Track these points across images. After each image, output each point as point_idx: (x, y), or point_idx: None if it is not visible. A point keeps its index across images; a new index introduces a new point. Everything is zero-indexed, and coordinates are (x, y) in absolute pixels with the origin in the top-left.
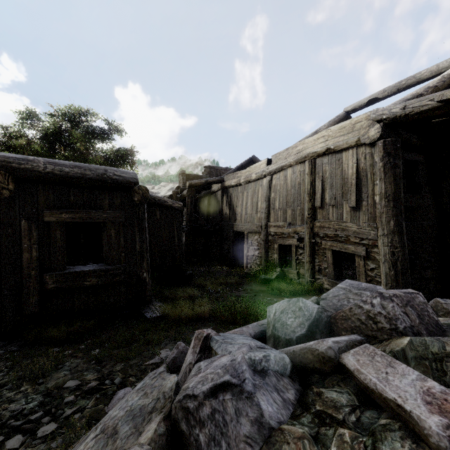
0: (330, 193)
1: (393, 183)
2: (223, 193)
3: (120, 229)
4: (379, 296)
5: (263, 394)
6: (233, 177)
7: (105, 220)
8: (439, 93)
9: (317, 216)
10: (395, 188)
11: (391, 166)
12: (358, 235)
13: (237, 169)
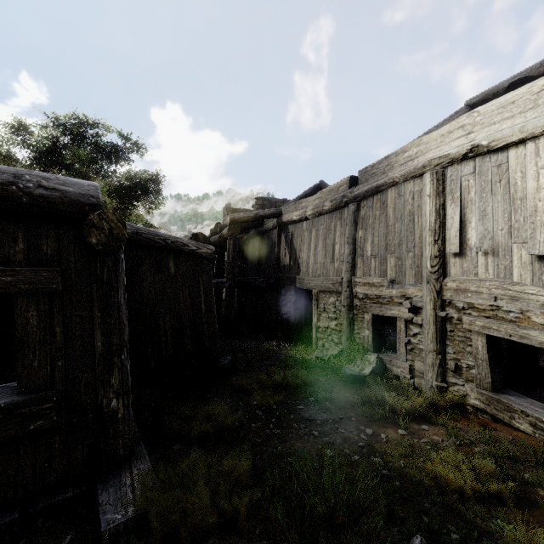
0: (481, 227)
1: None
2: (280, 231)
3: (54, 307)
4: None
5: None
6: (295, 208)
7: (7, 290)
8: None
9: (450, 269)
10: None
11: None
12: None
13: (299, 199)
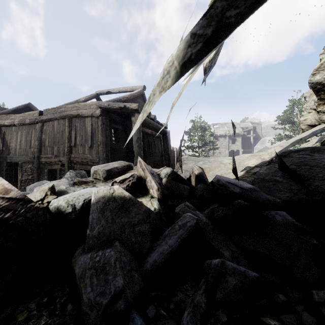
0: (79, 138)
1: (105, 137)
2: None
3: None
4: (69, 171)
5: None
6: (7, 118)
7: None
8: (119, 103)
9: (73, 151)
10: (106, 139)
11: (105, 129)
12: (92, 161)
13: (11, 110)
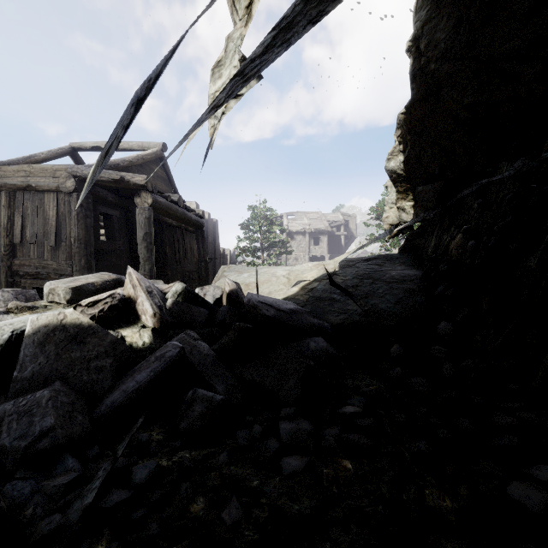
0: (32, 230)
1: (85, 230)
2: None
3: None
4: (2, 291)
5: None
6: None
7: None
8: (112, 172)
9: (17, 253)
10: (86, 234)
11: (84, 216)
12: (58, 272)
13: None
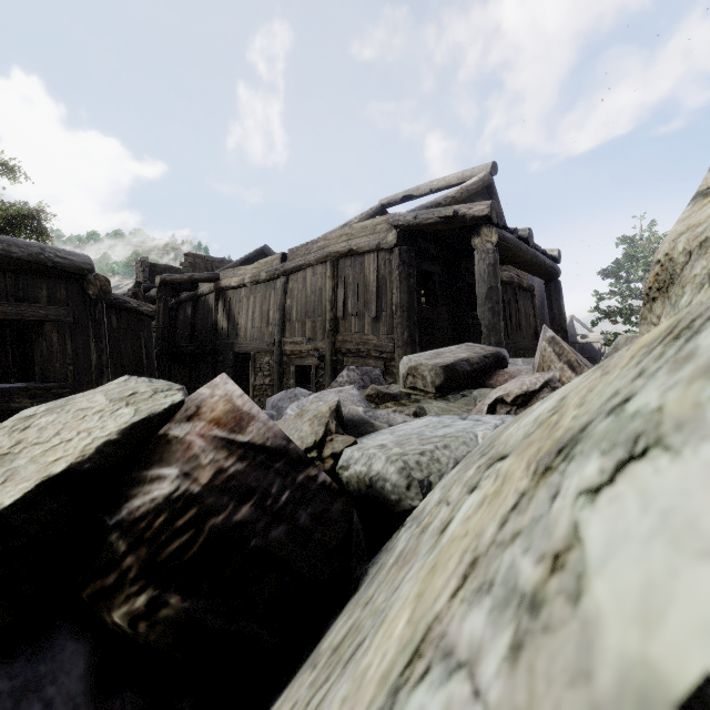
0: (353, 301)
1: (407, 293)
2: (218, 296)
3: (66, 333)
4: (347, 369)
5: None
6: (234, 274)
7: (43, 318)
8: (441, 209)
9: (340, 328)
10: (409, 298)
11: (406, 276)
12: (379, 349)
13: (240, 262)
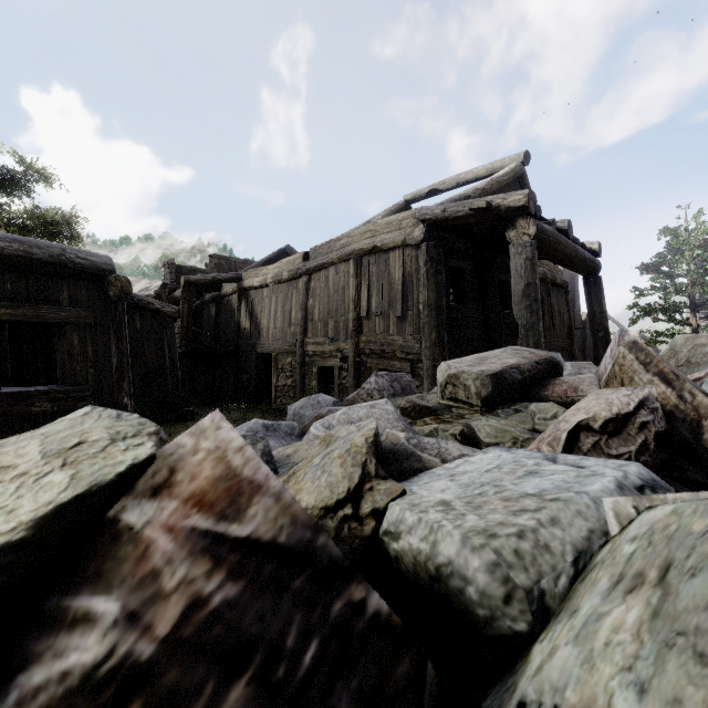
0: (377, 300)
1: (435, 291)
2: (240, 297)
3: (87, 335)
4: (375, 375)
5: (272, 439)
6: (257, 274)
7: (63, 321)
8: (472, 201)
9: (363, 328)
10: (437, 297)
11: (434, 273)
12: (404, 350)
13: (263, 263)
